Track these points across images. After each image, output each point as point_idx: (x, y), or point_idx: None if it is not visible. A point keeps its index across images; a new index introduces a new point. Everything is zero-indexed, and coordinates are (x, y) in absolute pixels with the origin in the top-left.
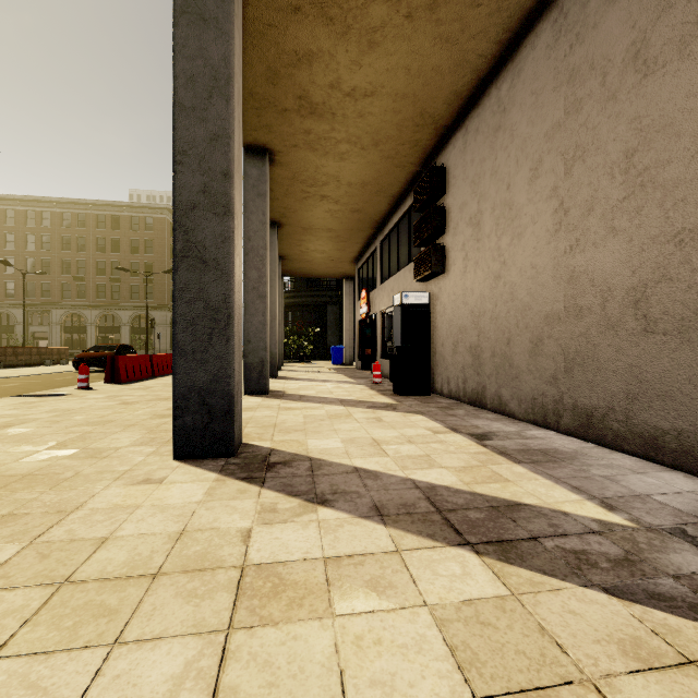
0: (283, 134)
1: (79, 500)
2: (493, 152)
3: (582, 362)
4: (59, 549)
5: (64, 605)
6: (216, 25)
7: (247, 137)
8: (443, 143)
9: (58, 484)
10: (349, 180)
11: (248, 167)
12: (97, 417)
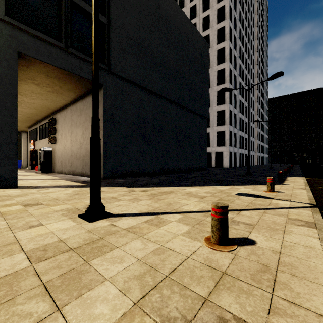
0: None
1: None
2: (64, 123)
3: (73, 164)
4: None
5: None
6: None
7: None
8: (56, 112)
9: None
10: (26, 112)
11: None
12: None
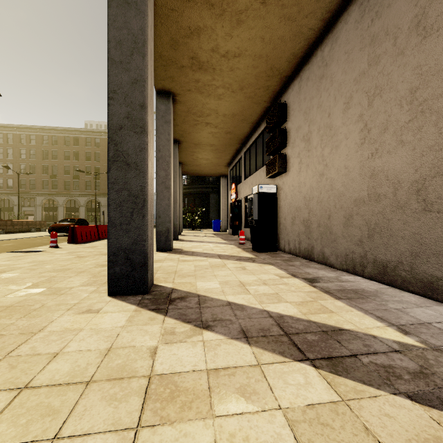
0: (181, 82)
1: (41, 324)
2: (319, 92)
3: (380, 231)
4: (24, 361)
5: (22, 406)
6: (136, 7)
7: (158, 85)
8: (285, 88)
9: (29, 313)
10: (224, 112)
11: (158, 104)
12: (60, 266)
